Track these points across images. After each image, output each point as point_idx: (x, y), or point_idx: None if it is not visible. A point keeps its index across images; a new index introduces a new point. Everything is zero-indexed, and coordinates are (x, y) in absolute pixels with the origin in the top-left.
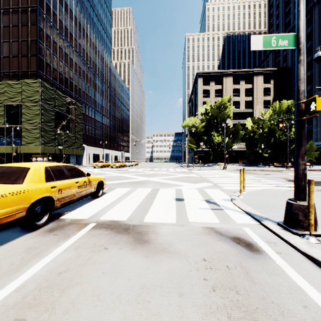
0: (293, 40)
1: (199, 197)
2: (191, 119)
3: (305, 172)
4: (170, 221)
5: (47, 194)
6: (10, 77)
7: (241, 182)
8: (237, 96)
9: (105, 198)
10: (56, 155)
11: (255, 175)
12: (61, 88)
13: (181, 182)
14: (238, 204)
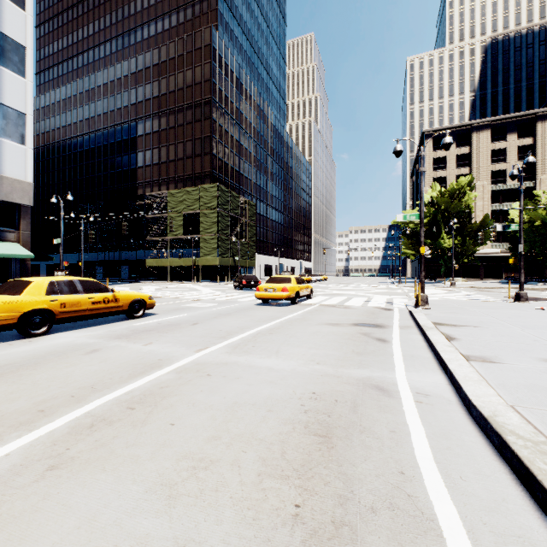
0: (418, 216)
1: (383, 301)
2: (408, 212)
3: (422, 280)
4: (357, 305)
5: (298, 290)
6: (185, 182)
7: (416, 290)
8: (501, 162)
9: (315, 299)
10: (227, 267)
11: (483, 292)
12: (232, 185)
13: (376, 295)
14: (405, 303)
